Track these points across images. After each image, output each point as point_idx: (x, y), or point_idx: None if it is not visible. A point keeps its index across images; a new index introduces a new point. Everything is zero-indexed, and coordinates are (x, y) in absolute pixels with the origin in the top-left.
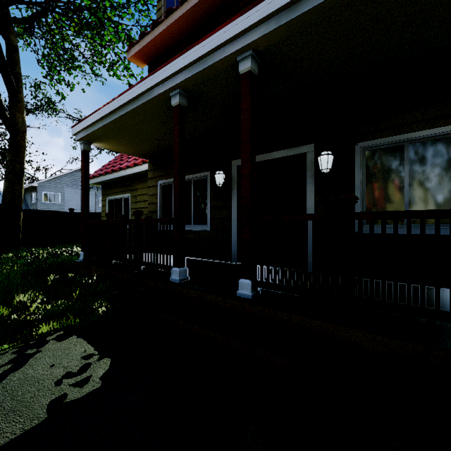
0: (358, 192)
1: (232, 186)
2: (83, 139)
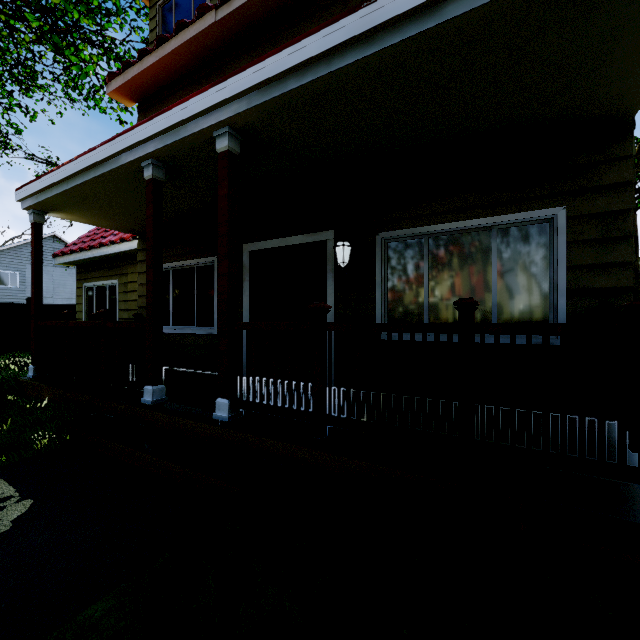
0: (379, 291)
1: (244, 277)
2: (33, 208)
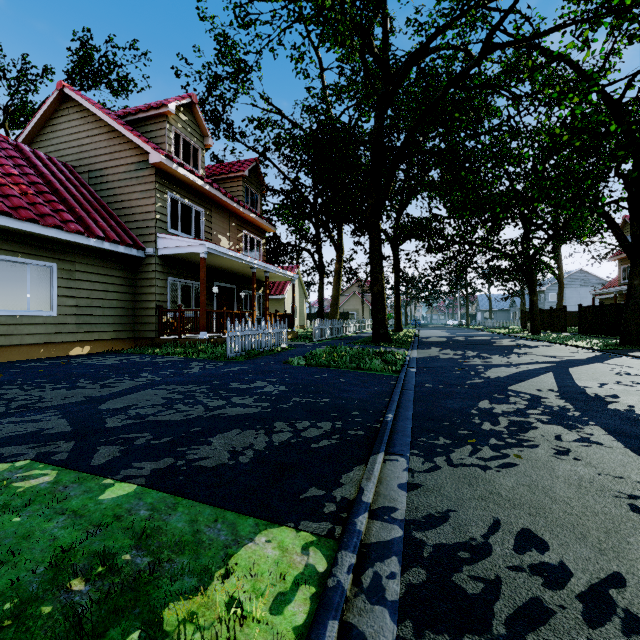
0: None
1: None
2: (592, 294)
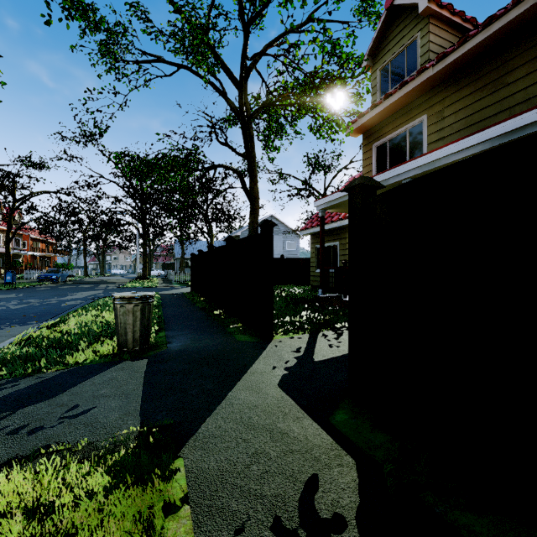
0: None
1: None
2: (322, 209)
